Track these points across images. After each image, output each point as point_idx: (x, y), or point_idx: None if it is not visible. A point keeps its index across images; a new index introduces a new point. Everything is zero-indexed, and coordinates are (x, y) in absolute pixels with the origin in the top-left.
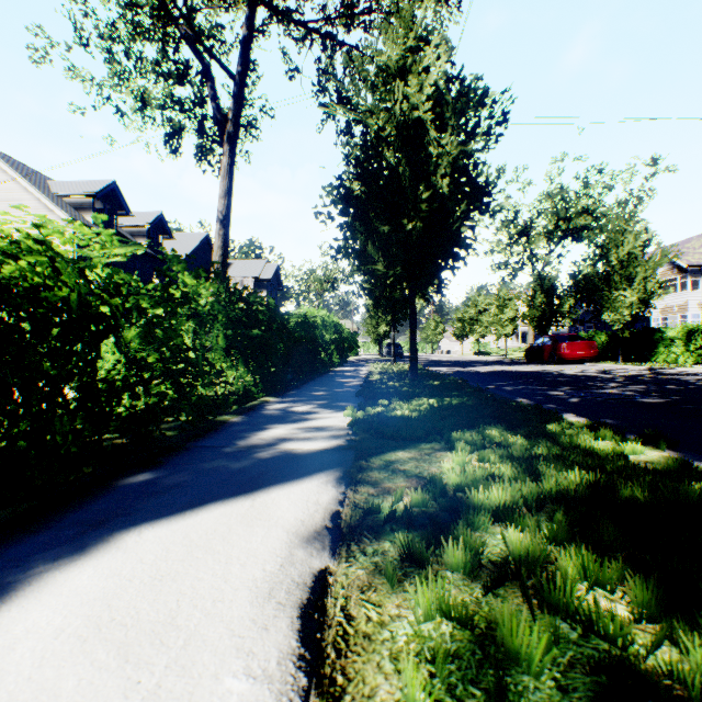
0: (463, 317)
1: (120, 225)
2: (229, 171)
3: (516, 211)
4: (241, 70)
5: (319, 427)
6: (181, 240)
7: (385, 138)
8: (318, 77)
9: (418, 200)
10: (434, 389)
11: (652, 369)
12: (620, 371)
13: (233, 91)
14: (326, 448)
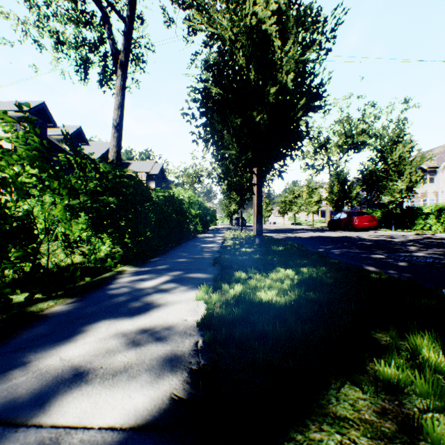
0: (285, 200)
1: (49, 134)
2: (122, 90)
3: (319, 131)
4: (130, 15)
5: (158, 326)
6: (95, 147)
7: (237, 49)
8: (188, 29)
9: (265, 96)
10: (284, 256)
11: (418, 234)
12: (399, 236)
13: (123, 30)
14: (141, 419)
